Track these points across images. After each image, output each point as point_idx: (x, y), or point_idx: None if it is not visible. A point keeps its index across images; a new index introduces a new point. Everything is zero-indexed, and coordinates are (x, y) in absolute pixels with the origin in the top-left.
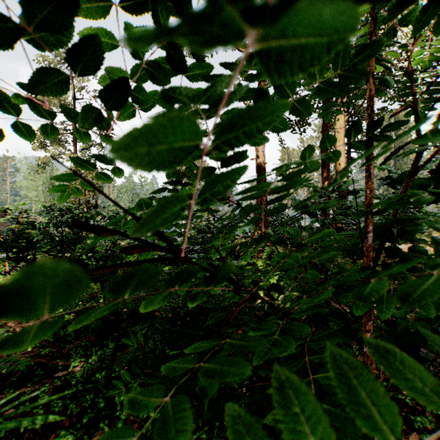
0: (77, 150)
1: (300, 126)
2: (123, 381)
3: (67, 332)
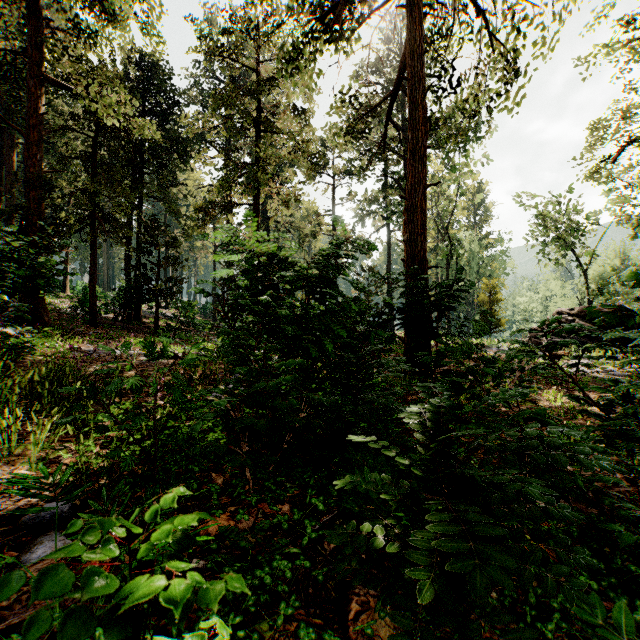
0: None
1: None
2: None
3: None
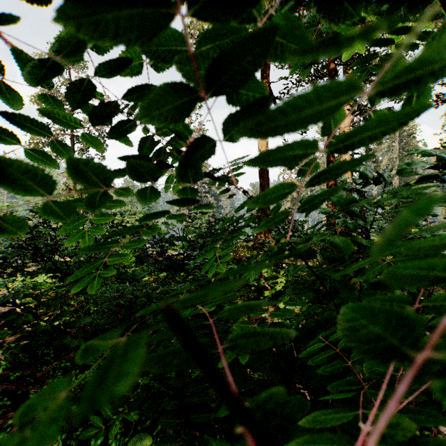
0: (74, 151)
1: None
2: (103, 416)
3: (46, 350)
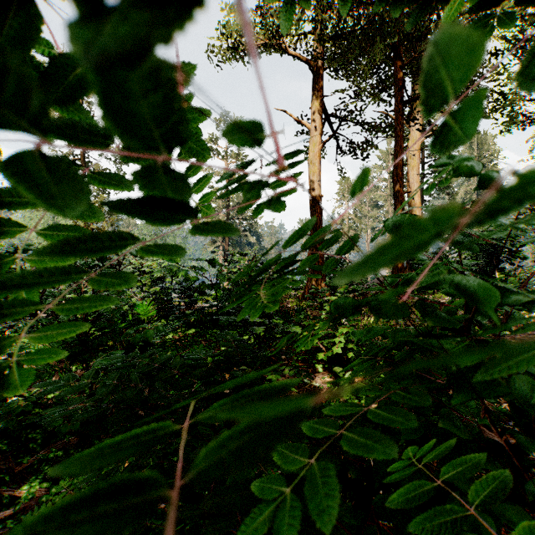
0: None
1: (365, 149)
2: None
3: (32, 434)
